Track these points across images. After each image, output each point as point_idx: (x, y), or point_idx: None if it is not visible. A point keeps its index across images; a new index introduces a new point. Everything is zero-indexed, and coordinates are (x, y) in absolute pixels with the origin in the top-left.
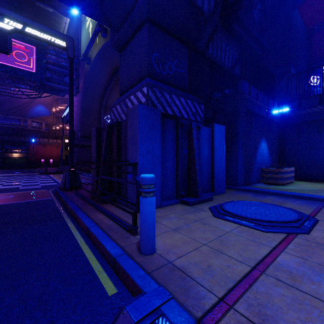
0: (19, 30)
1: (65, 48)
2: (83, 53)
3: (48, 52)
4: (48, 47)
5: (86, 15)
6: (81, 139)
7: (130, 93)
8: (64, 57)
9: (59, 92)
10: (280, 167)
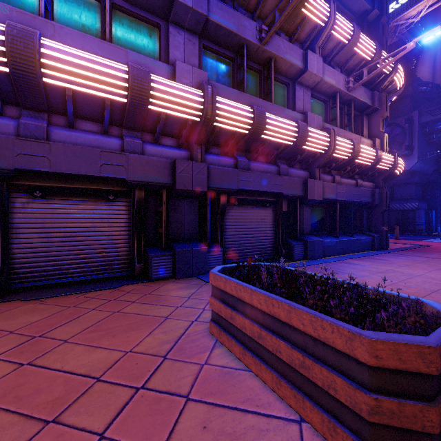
0: None
1: None
2: None
3: None
4: None
5: None
6: None
7: (407, 202)
8: None
9: None
10: None
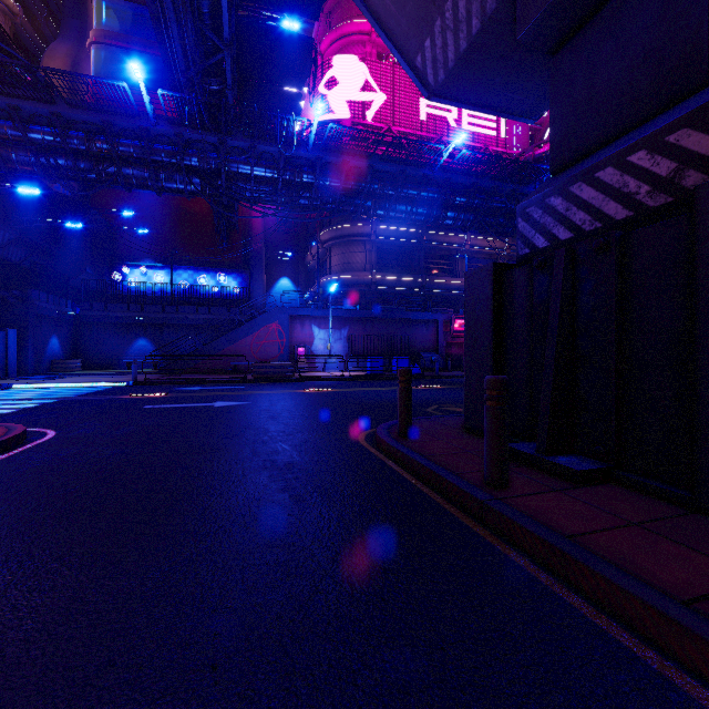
0: None
1: None
2: None
3: None
4: None
5: None
6: None
7: None
8: None
9: None
10: (68, 359)
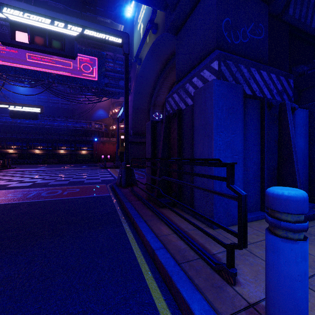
0: (83, 34)
1: (121, 45)
2: (135, 55)
3: (107, 61)
4: (106, 56)
5: (141, 2)
6: (133, 136)
7: (192, 75)
8: (118, 63)
9: (115, 95)
10: None
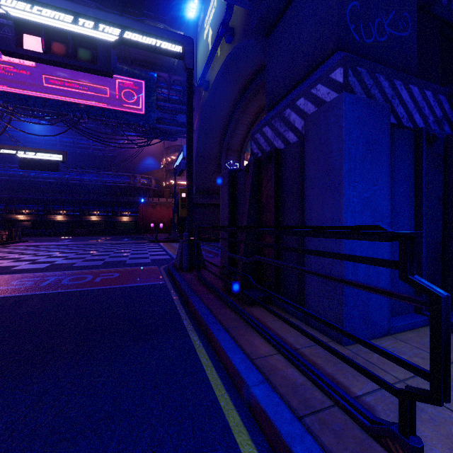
0: (125, 39)
1: (181, 56)
2: (199, 76)
3: (158, 86)
4: (158, 79)
5: None
6: (196, 196)
7: (296, 95)
8: (176, 89)
9: (170, 136)
10: None
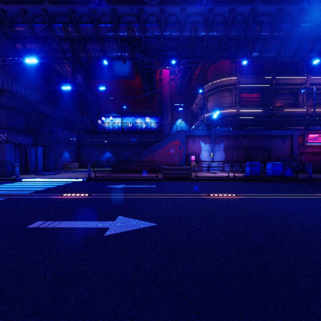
0: None
1: None
2: None
3: None
4: None
5: None
6: None
7: None
8: None
9: None
10: (72, 163)
